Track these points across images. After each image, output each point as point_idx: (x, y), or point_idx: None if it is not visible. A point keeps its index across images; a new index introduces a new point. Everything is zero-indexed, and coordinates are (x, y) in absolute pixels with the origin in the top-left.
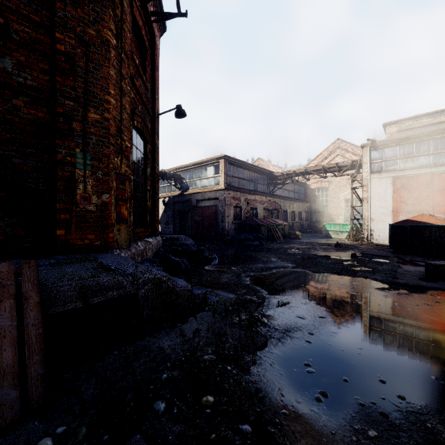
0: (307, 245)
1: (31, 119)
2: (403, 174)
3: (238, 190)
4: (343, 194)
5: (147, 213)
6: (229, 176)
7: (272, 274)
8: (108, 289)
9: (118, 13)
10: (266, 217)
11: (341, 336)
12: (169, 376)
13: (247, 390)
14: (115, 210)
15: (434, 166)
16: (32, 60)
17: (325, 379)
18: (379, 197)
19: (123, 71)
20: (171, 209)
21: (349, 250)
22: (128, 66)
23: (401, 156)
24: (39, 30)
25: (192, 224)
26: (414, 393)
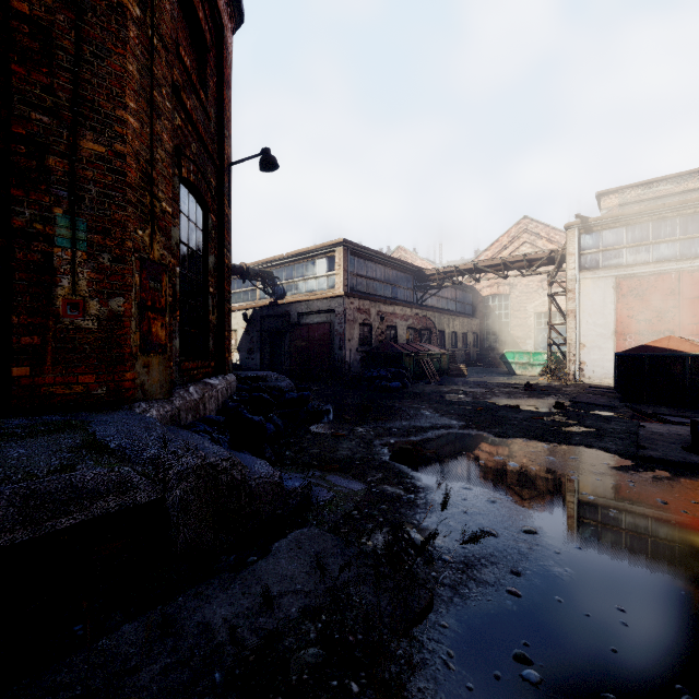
0: (479, 387)
1: None
2: (632, 272)
3: (367, 298)
4: (533, 304)
5: (208, 335)
6: (352, 274)
7: (426, 440)
8: (94, 496)
9: None
10: (412, 341)
11: (575, 577)
12: None
13: None
14: (139, 328)
15: (682, 259)
16: None
17: None
18: (593, 310)
19: (156, 70)
20: (257, 328)
21: (549, 396)
22: (167, 64)
23: (629, 244)
24: None
25: (292, 353)
26: None
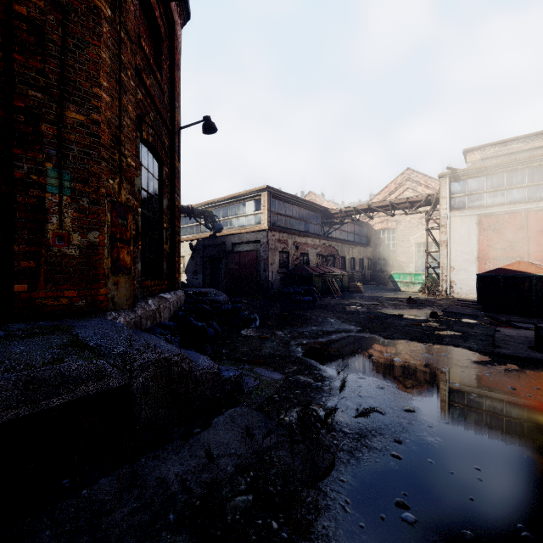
0: (372, 301)
1: None
2: (491, 211)
3: (285, 231)
4: (414, 236)
5: (162, 260)
6: (274, 213)
7: (331, 341)
8: (78, 382)
9: None
10: (320, 265)
11: (444, 444)
12: None
13: None
14: (110, 255)
15: (529, 201)
16: None
17: (434, 535)
18: (461, 240)
19: (123, 57)
20: (200, 255)
21: (426, 307)
22: (131, 52)
23: (488, 189)
24: None
25: (227, 274)
26: None
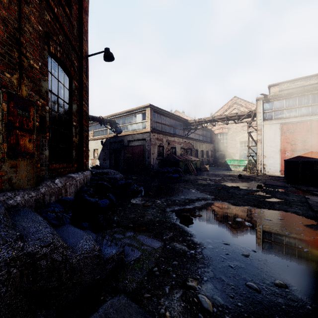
0: (216, 177)
1: None
2: (289, 121)
3: (161, 133)
4: (239, 137)
5: (72, 149)
6: (154, 121)
7: (195, 207)
8: None
9: None
10: (183, 154)
11: None
12: None
13: None
14: (6, 140)
15: (312, 115)
16: None
17: None
18: (270, 139)
19: None
20: (107, 148)
21: (252, 181)
22: None
23: (287, 107)
24: None
25: (125, 160)
26: None
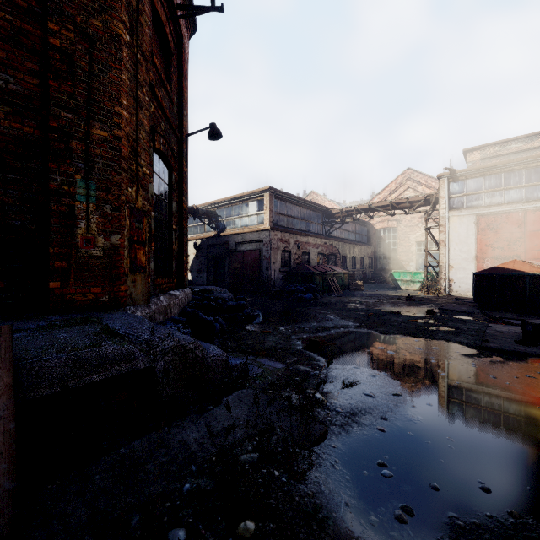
0: (372, 299)
1: (15, 135)
2: (489, 211)
3: (287, 231)
4: (415, 235)
5: (172, 259)
6: (276, 213)
7: (330, 336)
8: (113, 362)
9: (133, 1)
10: (321, 263)
11: (424, 421)
12: (193, 487)
13: (303, 508)
14: (129, 255)
15: (526, 201)
16: (16, 58)
17: (407, 486)
18: (459, 240)
19: (139, 76)
20: (204, 254)
21: (424, 305)
22: (146, 70)
23: (486, 189)
24: (25, 18)
25: (231, 273)
26: (531, 507)
